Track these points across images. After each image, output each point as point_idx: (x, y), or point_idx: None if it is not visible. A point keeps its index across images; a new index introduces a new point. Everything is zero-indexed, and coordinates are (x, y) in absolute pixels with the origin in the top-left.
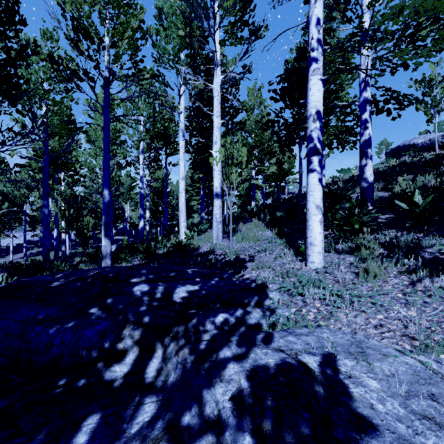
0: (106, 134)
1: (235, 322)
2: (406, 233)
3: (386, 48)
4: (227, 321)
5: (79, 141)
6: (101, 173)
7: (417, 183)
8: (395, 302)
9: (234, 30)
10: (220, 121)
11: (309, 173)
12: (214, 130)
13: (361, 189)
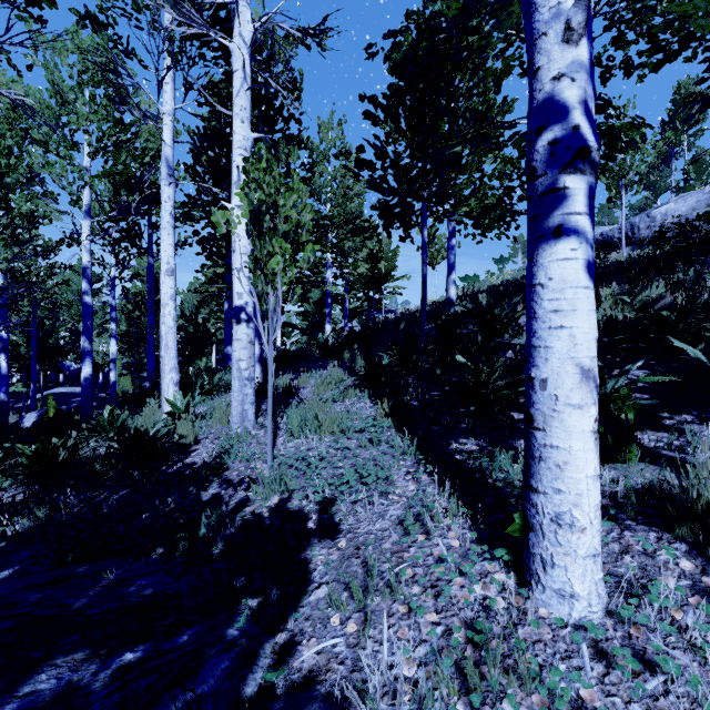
0: None
1: None
2: None
3: None
4: None
5: None
6: None
7: (637, 300)
8: None
9: None
10: (249, 132)
11: (546, 241)
12: (235, 152)
13: None
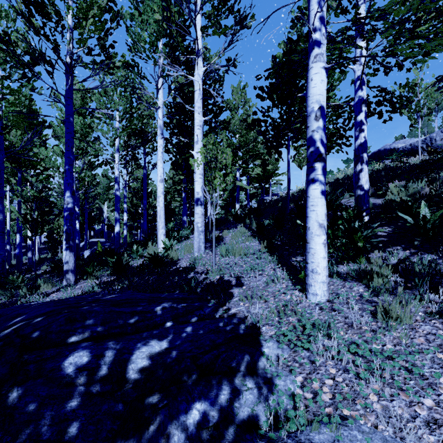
0: (68, 129)
1: (218, 419)
2: (415, 252)
3: (389, 40)
4: (206, 419)
5: (46, 137)
6: None
7: (410, 190)
8: (440, 370)
9: (217, 15)
10: (202, 118)
11: (309, 183)
12: (195, 128)
13: (356, 197)
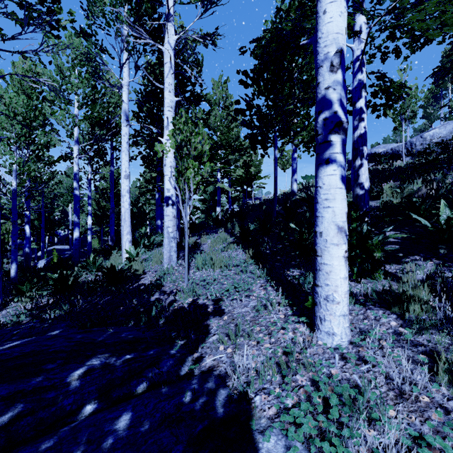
0: None
1: None
2: (441, 263)
3: (402, 2)
4: None
5: None
6: (6, 164)
7: (405, 191)
8: None
9: None
10: (173, 97)
11: (322, 166)
12: (165, 109)
13: (354, 197)
